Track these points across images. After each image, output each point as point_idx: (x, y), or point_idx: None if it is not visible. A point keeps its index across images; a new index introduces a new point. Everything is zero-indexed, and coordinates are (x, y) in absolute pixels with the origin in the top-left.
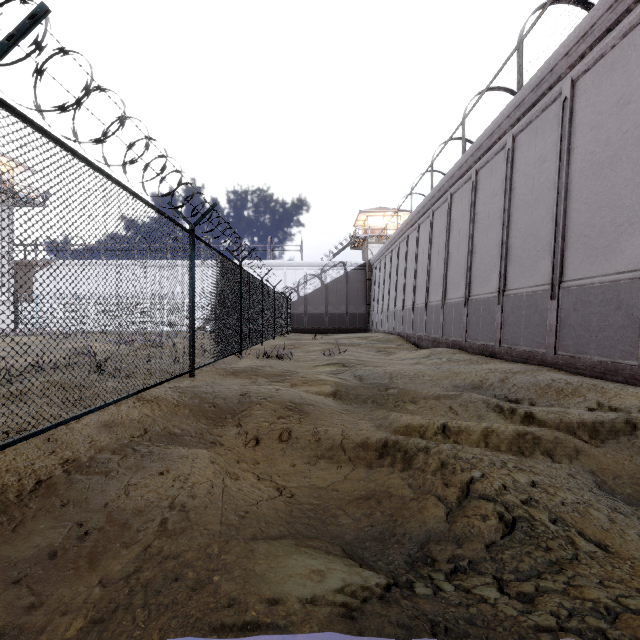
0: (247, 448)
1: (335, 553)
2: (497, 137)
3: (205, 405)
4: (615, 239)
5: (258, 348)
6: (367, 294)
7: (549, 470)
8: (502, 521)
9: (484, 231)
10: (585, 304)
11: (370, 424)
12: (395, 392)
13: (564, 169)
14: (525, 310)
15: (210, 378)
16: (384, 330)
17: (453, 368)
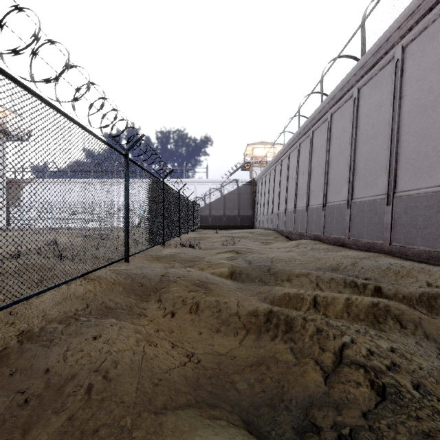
0: (165, 318)
1: (234, 423)
2: (346, 90)
3: (135, 284)
4: (436, 161)
5: (176, 240)
6: (253, 202)
7: (401, 339)
8: (374, 389)
9: (337, 157)
10: (413, 208)
11: (258, 298)
12: (275, 273)
13: (397, 111)
14: (367, 213)
15: (140, 262)
16: (265, 227)
17: (316, 255)
